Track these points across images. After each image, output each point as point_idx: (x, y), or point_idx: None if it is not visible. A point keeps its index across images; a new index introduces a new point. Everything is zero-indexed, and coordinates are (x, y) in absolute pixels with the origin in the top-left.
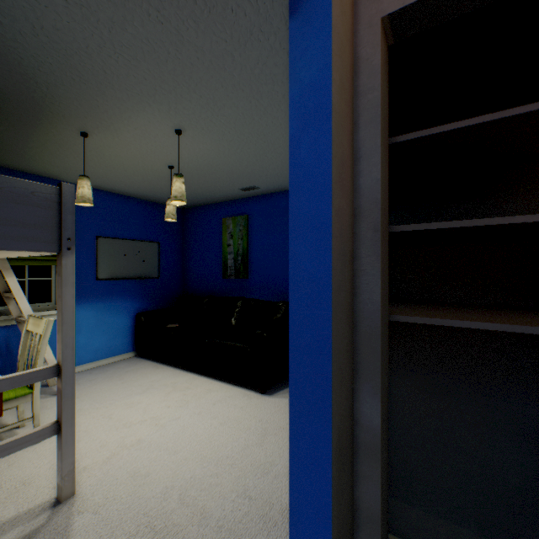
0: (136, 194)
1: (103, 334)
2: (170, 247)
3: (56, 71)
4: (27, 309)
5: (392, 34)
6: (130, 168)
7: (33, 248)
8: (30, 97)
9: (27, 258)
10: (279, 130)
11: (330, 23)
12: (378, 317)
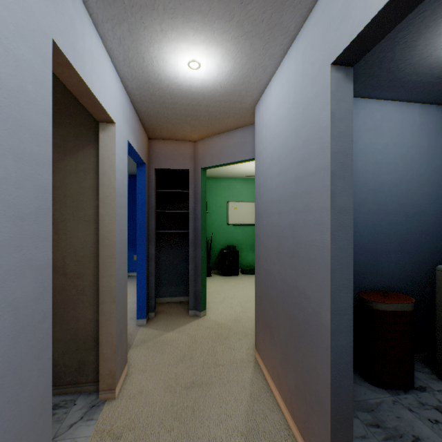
0: None
1: None
2: None
3: None
4: None
5: (157, 169)
6: None
7: None
8: None
9: None
10: None
11: (146, 174)
12: (154, 230)
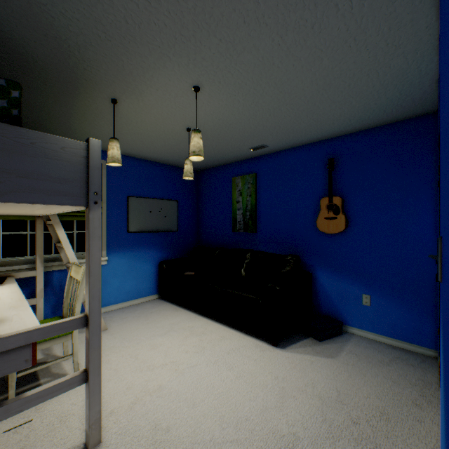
0: (159, 159)
1: (133, 279)
2: (187, 204)
3: (83, 28)
4: (72, 257)
5: None
6: (154, 134)
7: (62, 201)
8: (66, 64)
9: (75, 214)
10: (298, 76)
11: None
12: None
